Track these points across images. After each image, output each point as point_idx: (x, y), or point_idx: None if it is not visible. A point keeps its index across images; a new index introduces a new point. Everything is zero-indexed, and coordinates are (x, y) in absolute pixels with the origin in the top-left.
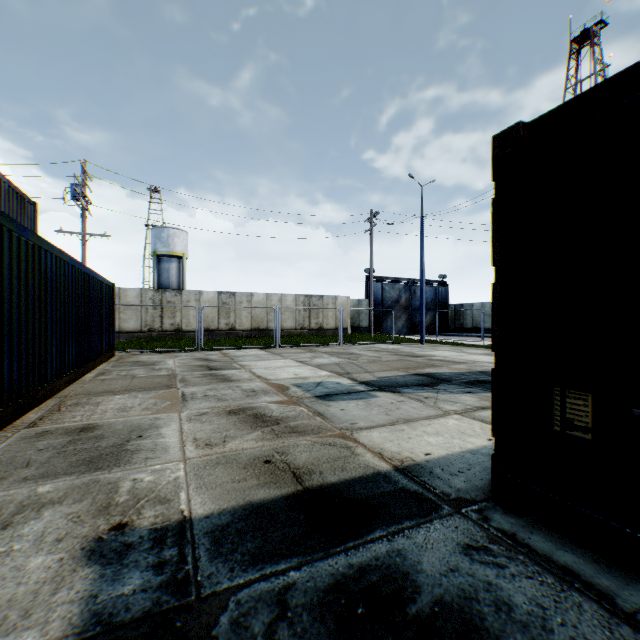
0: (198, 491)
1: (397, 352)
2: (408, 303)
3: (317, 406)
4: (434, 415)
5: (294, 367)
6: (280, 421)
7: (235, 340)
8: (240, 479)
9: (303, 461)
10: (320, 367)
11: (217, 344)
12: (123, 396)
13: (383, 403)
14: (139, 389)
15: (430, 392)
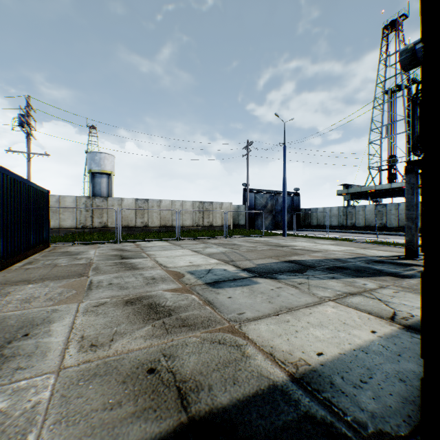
0: (54, 430)
1: (268, 243)
2: (273, 208)
3: (207, 294)
4: (312, 302)
5: (190, 256)
6: (172, 312)
7: (147, 234)
8: (114, 403)
9: (191, 368)
10: (210, 256)
11: (133, 237)
12: (35, 285)
13: (264, 290)
14: (54, 278)
15: (301, 278)
